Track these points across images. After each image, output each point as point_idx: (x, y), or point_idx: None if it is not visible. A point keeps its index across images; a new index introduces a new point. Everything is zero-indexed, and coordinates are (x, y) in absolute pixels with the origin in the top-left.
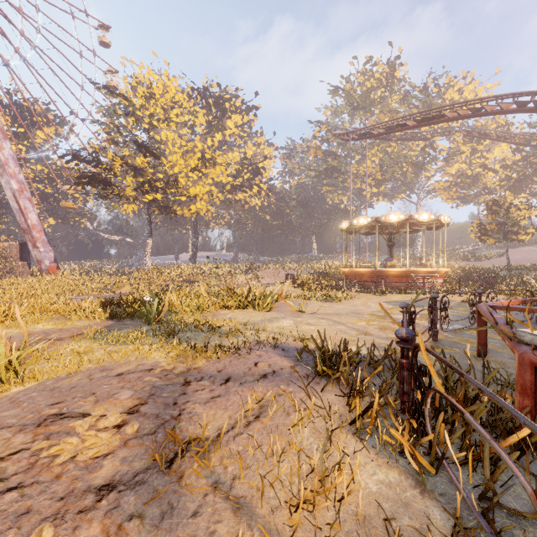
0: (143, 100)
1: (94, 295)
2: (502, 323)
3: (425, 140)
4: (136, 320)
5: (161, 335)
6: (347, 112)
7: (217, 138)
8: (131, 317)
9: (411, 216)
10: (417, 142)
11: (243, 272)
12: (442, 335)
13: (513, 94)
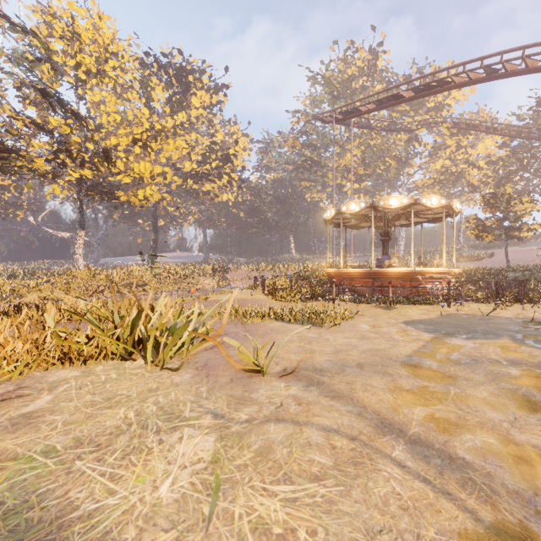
0: (65, 43)
1: None
2: None
3: (410, 132)
4: None
5: None
6: (327, 101)
7: (181, 118)
8: None
9: (417, 199)
10: (399, 136)
11: (209, 274)
12: None
13: None
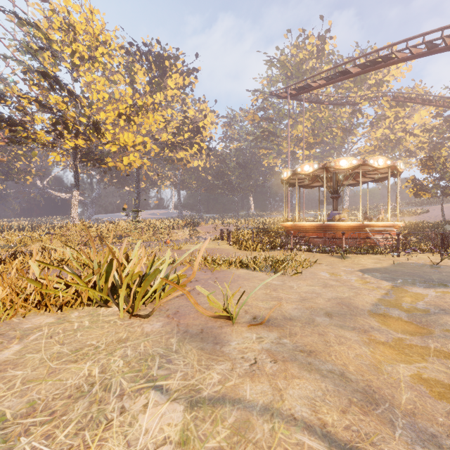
0: (63, 34)
1: None
2: None
3: (354, 105)
4: None
5: None
6: (282, 81)
7: (159, 98)
8: None
9: (365, 160)
10: (344, 109)
11: (182, 227)
12: None
13: None
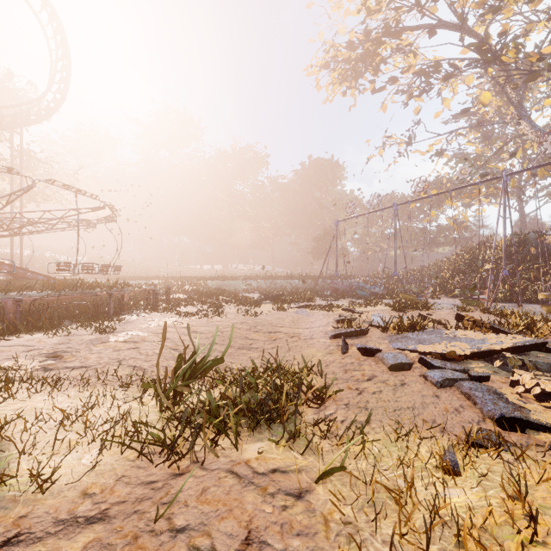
0: None
1: None
2: None
3: None
4: None
5: None
6: None
7: None
8: None
9: None
10: None
11: None
12: None
13: None
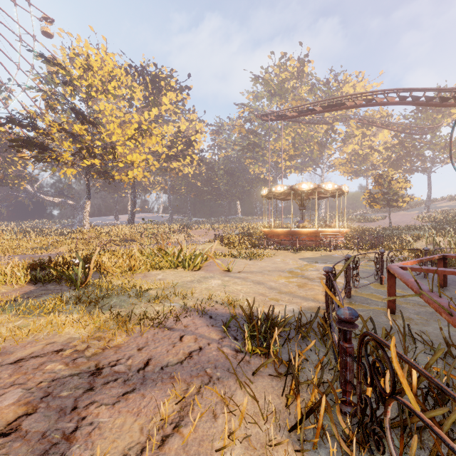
0: (81, 71)
1: (28, 255)
2: (426, 290)
3: (328, 124)
4: (61, 285)
5: (83, 302)
6: (266, 97)
7: (154, 112)
8: (55, 281)
9: (319, 185)
10: (321, 125)
11: (177, 231)
12: (353, 290)
13: (397, 89)
